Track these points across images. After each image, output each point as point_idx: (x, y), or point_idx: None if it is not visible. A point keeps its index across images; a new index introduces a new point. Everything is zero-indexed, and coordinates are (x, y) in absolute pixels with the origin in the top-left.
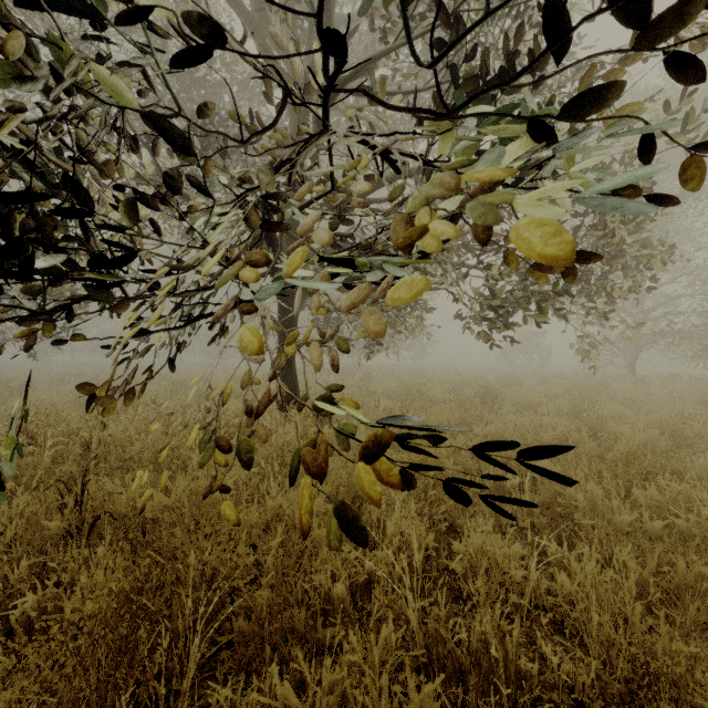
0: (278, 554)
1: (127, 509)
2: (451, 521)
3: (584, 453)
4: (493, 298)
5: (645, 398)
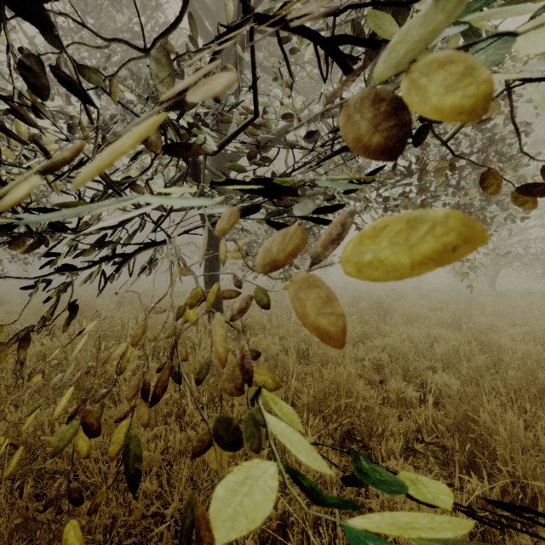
0: (184, 496)
1: (35, 439)
2: (361, 437)
3: (477, 366)
4: None
5: (511, 311)
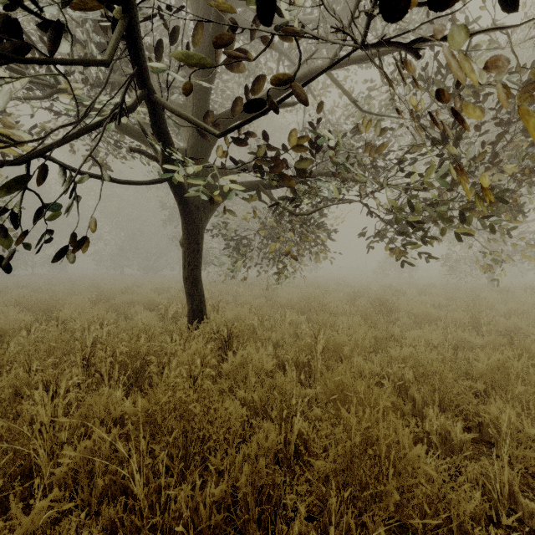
0: None
1: None
2: (408, 524)
3: None
4: (412, 209)
5: (527, 309)
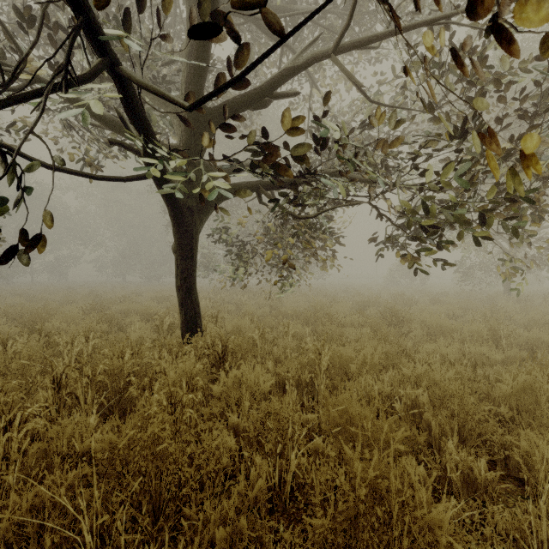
0: None
1: None
2: None
3: None
4: (427, 211)
5: None
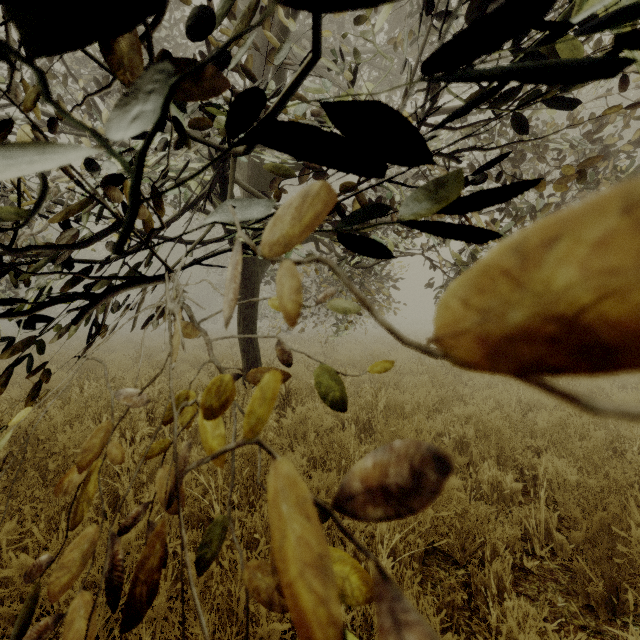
0: None
1: None
2: (450, 551)
3: (596, 447)
4: None
5: None
